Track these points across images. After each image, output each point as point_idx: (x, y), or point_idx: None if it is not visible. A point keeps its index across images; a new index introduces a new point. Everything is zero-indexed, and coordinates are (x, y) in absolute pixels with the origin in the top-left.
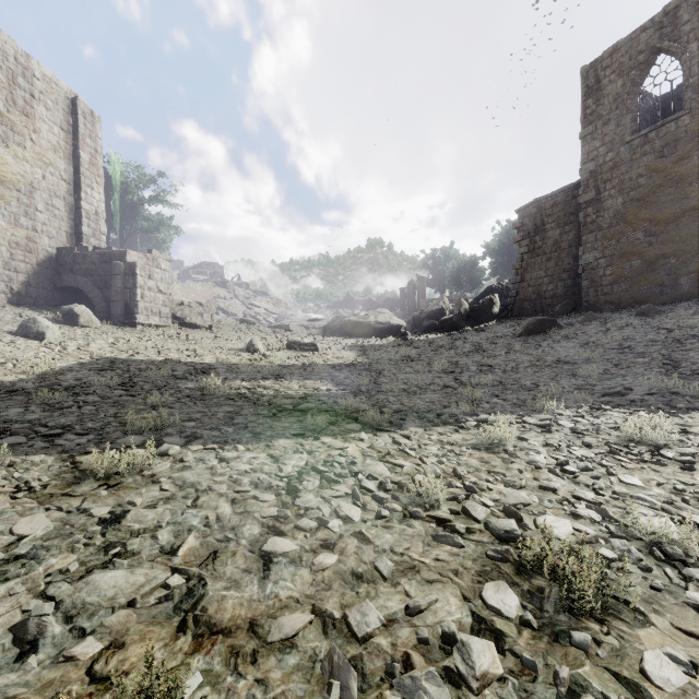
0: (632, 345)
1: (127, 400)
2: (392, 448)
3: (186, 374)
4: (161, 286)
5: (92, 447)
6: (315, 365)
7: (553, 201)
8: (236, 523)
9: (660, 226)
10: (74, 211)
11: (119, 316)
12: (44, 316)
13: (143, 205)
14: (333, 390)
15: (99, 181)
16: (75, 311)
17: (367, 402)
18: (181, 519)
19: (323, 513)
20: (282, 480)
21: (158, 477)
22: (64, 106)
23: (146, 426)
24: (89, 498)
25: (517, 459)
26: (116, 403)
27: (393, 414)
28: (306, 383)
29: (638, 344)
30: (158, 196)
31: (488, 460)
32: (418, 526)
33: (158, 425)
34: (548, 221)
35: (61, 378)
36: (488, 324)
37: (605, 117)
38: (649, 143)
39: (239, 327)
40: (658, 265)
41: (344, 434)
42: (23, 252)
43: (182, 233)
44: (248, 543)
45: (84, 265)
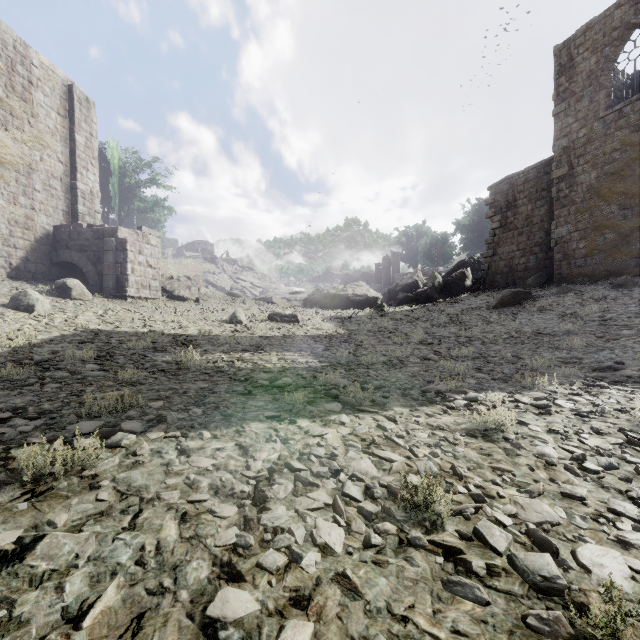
0: (614, 317)
1: (97, 375)
2: (377, 434)
3: (166, 346)
4: (150, 261)
5: (37, 435)
6: (295, 336)
7: (524, 178)
8: (180, 558)
9: (635, 199)
10: (71, 191)
11: (111, 289)
12: (39, 289)
13: (139, 188)
14: (312, 363)
15: (94, 163)
16: (68, 285)
17: (347, 376)
18: (109, 550)
19: (296, 539)
20: (248, 482)
21: (100, 479)
22: (61, 92)
23: (107, 407)
24: (0, 515)
25: (522, 450)
26: (84, 379)
27: (375, 391)
28: (285, 356)
29: (620, 316)
30: (153, 179)
31: (489, 451)
32: (421, 562)
33: (119, 407)
34: (520, 197)
35: (36, 351)
36: (461, 297)
37: (578, 94)
38: (623, 118)
39: (225, 299)
40: (633, 238)
41: (323, 415)
42: (22, 230)
43: (175, 213)
44: (189, 597)
45: (79, 242)
